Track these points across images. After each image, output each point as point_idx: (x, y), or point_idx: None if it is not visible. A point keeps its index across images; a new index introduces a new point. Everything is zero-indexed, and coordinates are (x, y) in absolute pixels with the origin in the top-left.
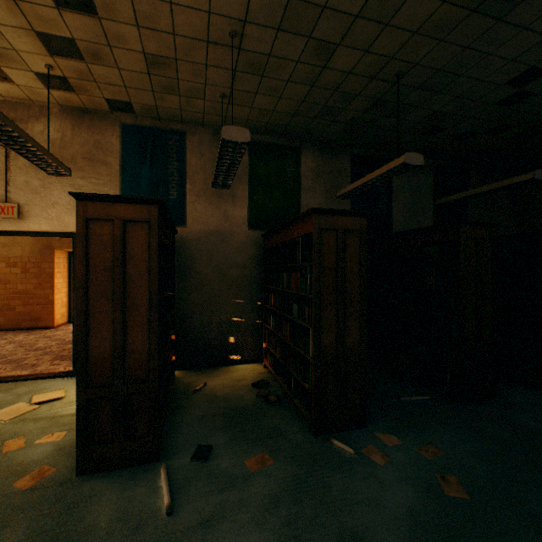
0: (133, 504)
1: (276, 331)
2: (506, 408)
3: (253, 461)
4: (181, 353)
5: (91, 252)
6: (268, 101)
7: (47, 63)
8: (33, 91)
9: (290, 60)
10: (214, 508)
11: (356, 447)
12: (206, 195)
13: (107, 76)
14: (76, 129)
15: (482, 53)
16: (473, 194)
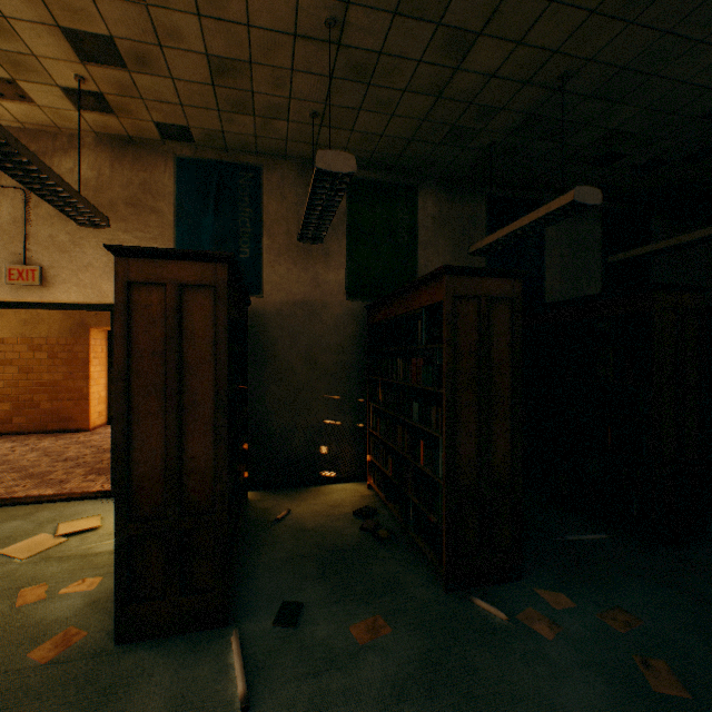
0: (193, 691)
1: (386, 439)
2: None
3: (362, 629)
4: (256, 468)
5: (135, 330)
6: (375, 120)
7: (76, 73)
8: (59, 113)
9: (409, 59)
10: (310, 702)
11: (510, 610)
12: (289, 252)
13: (158, 90)
14: (116, 165)
15: (689, 41)
16: (665, 247)
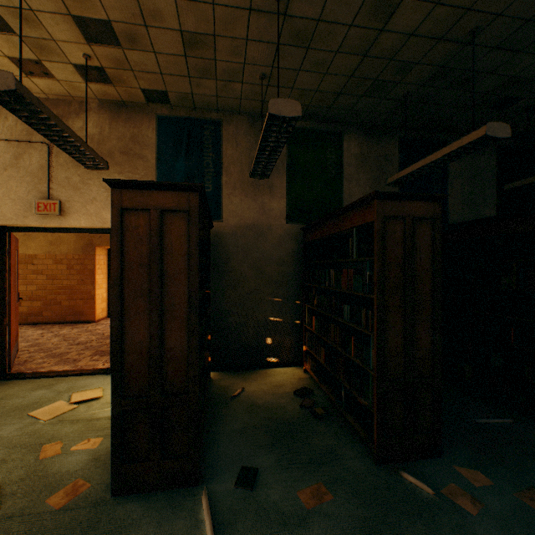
0: None
1: (320, 334)
2: None
3: (308, 495)
4: (217, 354)
5: (127, 246)
6: (311, 79)
7: (84, 52)
8: (73, 85)
9: (341, 24)
10: None
11: (434, 485)
12: (242, 187)
13: (143, 63)
14: (113, 123)
15: None
16: None
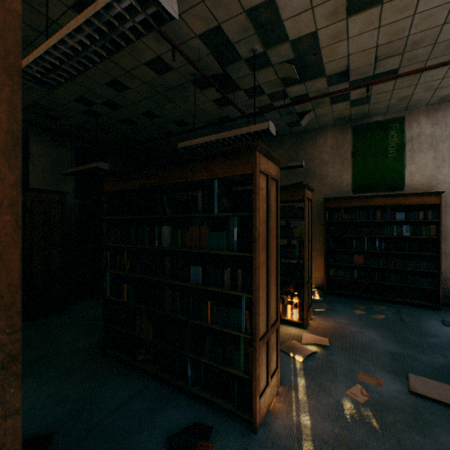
0: None
1: None
2: (62, 315)
3: None
4: None
5: None
6: None
7: None
8: None
9: None
10: None
11: None
12: None
13: None
14: None
15: None
16: (80, 170)
